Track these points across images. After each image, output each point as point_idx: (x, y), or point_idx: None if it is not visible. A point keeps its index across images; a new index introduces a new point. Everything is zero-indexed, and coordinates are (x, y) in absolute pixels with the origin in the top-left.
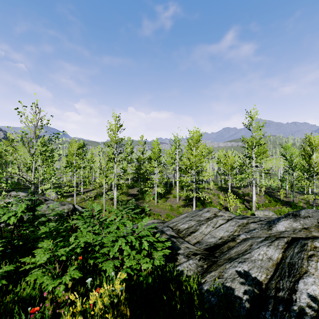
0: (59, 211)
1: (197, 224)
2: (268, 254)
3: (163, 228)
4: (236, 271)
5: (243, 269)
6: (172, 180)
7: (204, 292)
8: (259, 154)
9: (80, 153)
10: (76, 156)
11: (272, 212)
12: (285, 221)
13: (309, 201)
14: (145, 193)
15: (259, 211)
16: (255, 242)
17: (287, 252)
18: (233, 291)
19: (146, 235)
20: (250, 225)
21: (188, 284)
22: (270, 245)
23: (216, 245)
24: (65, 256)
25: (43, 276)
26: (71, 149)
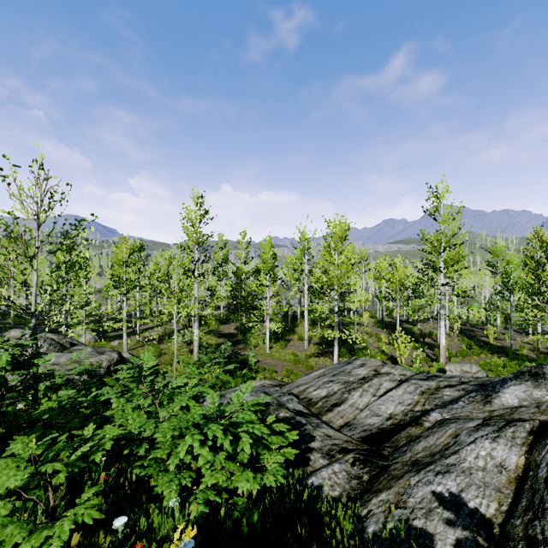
0: (87, 366)
1: (343, 389)
2: (497, 457)
3: (281, 397)
4: (432, 494)
5: (447, 489)
6: (297, 310)
7: (368, 540)
8: (453, 262)
9: (134, 261)
10: (127, 267)
11: (477, 366)
12: (516, 386)
13: (538, 346)
14: (249, 331)
15: (454, 365)
16: (465, 429)
17: (537, 454)
18: (431, 540)
19: (247, 421)
20: (443, 391)
21: (335, 520)
22: (498, 437)
23: (381, 432)
24: (65, 473)
25: (8, 523)
26: (118, 254)
